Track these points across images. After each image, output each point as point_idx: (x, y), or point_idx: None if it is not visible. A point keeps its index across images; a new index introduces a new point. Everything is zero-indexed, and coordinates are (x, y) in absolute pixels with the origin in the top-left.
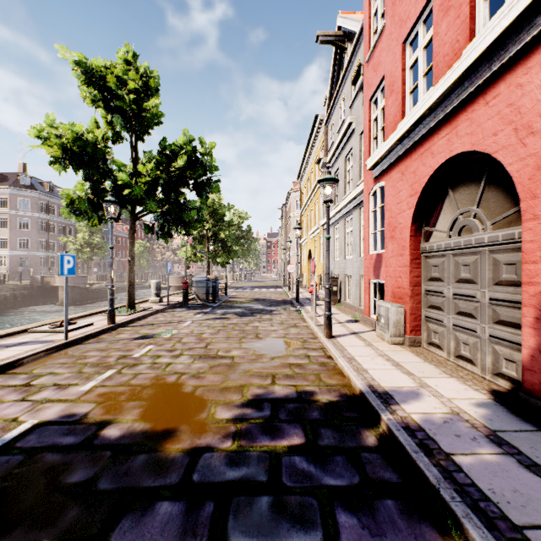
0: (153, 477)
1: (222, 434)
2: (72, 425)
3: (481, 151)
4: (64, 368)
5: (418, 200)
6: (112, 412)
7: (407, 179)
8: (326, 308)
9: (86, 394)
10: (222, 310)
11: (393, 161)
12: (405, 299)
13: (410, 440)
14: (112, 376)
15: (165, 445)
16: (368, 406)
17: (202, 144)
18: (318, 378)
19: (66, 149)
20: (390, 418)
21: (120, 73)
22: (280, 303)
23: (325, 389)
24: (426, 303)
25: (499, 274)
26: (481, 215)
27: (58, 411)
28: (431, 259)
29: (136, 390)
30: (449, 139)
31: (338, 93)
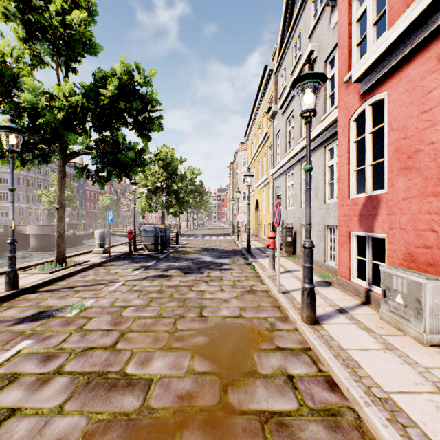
0: None
1: None
2: None
3: None
4: None
5: None
6: None
7: None
8: (306, 277)
9: None
10: (167, 264)
11: (414, 45)
12: None
13: None
14: None
15: None
16: None
17: (139, 71)
18: None
19: None
20: None
21: None
22: (230, 253)
23: None
24: None
25: None
26: None
27: None
28: None
29: None
30: None
31: (292, 31)
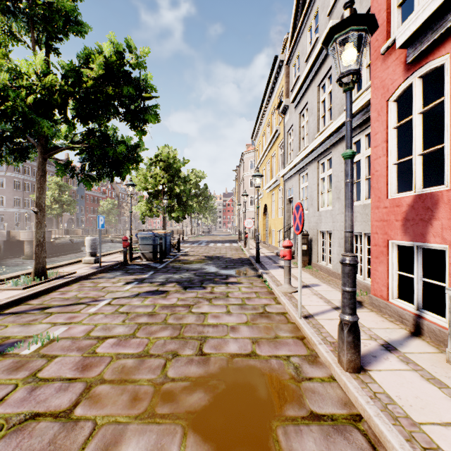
0: None
1: None
2: None
3: None
4: None
5: None
6: None
7: None
8: (347, 306)
9: None
10: (165, 276)
11: None
12: None
13: None
14: None
15: None
16: None
17: (130, 49)
18: None
19: None
20: None
21: None
22: (236, 262)
23: None
24: None
25: None
26: None
27: None
28: None
29: None
30: None
31: (307, 12)
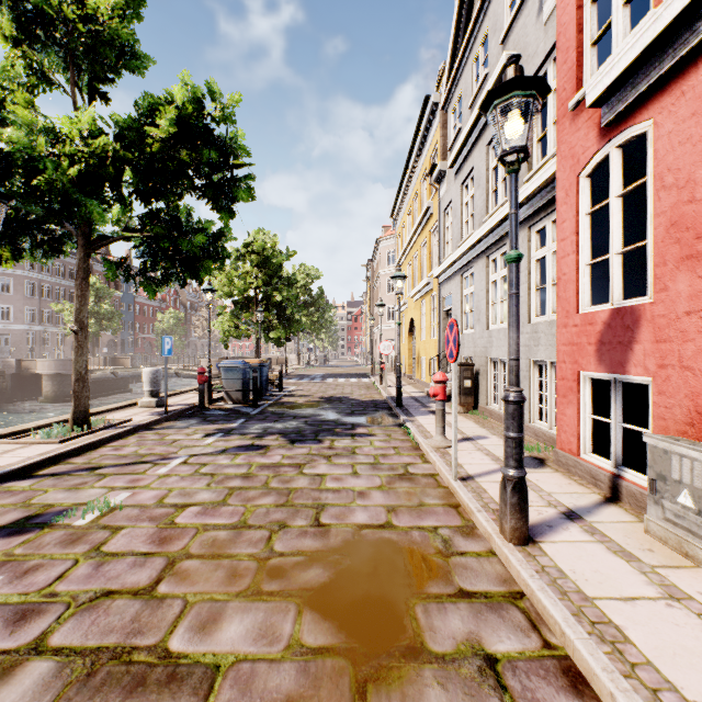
0: None
1: None
2: None
3: None
4: None
5: None
6: None
7: None
8: (511, 457)
9: None
10: (262, 425)
11: None
12: None
13: None
14: None
15: None
16: None
17: (213, 97)
18: None
19: None
20: None
21: None
22: (368, 406)
23: None
24: None
25: None
26: None
27: None
28: None
29: None
30: None
31: (472, 35)
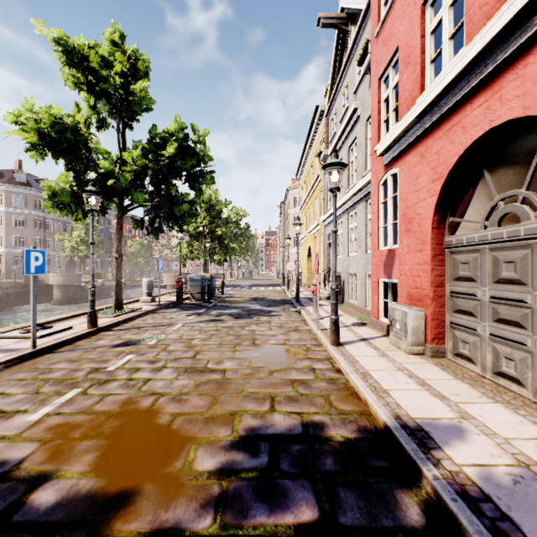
0: None
1: (200, 502)
2: None
3: (533, 119)
4: (19, 387)
5: (442, 186)
6: (55, 459)
7: (427, 162)
8: (333, 311)
9: (32, 427)
10: (217, 311)
11: (410, 142)
12: (425, 302)
13: (478, 523)
14: (74, 399)
15: (114, 524)
16: (399, 448)
17: (194, 132)
18: (327, 401)
19: (43, 134)
20: (437, 475)
21: (106, 55)
22: (279, 302)
23: (338, 419)
24: (451, 306)
25: None
26: (533, 199)
27: None
28: (459, 255)
29: (98, 421)
30: (488, 106)
31: (341, 80)
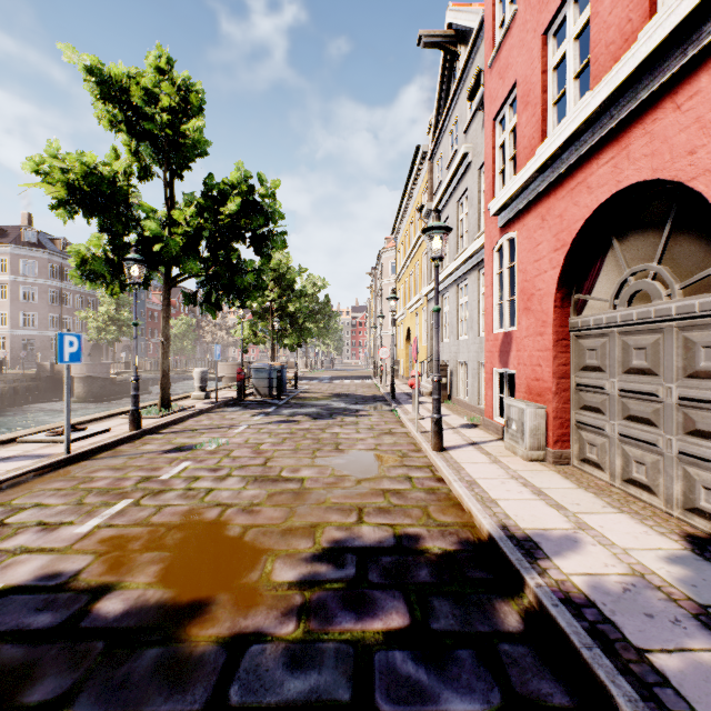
0: (165, 691)
1: (281, 610)
2: (52, 593)
3: (665, 181)
4: (58, 498)
5: (566, 256)
6: (116, 571)
7: (549, 226)
8: (434, 408)
9: (83, 539)
10: (290, 410)
11: (529, 201)
12: (546, 397)
13: (576, 625)
14: (126, 510)
15: (190, 630)
16: (503, 560)
17: (262, 183)
18: (425, 513)
19: (73, 187)
20: (541, 583)
21: (150, 85)
22: (368, 399)
23: (437, 531)
24: (577, 402)
25: (694, 361)
26: (665, 275)
27: (36, 568)
28: (585, 340)
29: (157, 533)
30: (615, 164)
31: (448, 114)
